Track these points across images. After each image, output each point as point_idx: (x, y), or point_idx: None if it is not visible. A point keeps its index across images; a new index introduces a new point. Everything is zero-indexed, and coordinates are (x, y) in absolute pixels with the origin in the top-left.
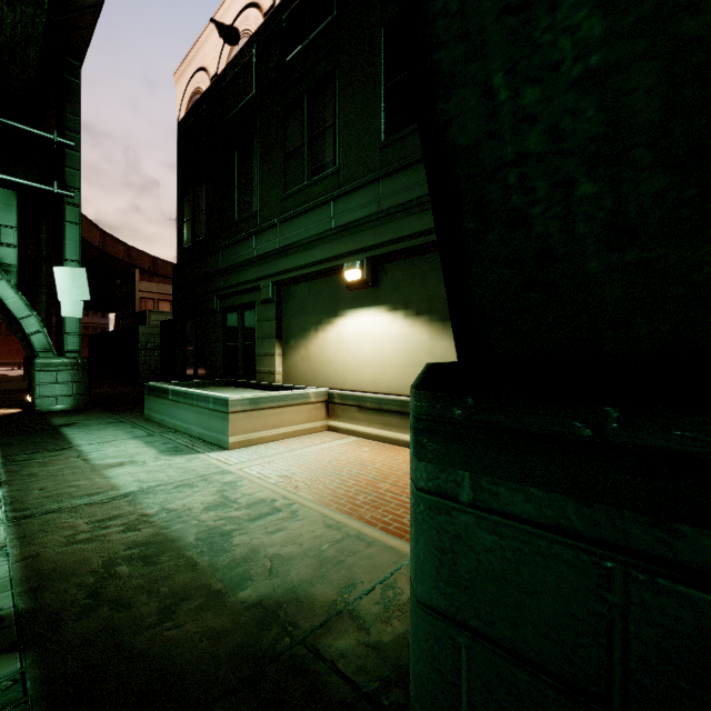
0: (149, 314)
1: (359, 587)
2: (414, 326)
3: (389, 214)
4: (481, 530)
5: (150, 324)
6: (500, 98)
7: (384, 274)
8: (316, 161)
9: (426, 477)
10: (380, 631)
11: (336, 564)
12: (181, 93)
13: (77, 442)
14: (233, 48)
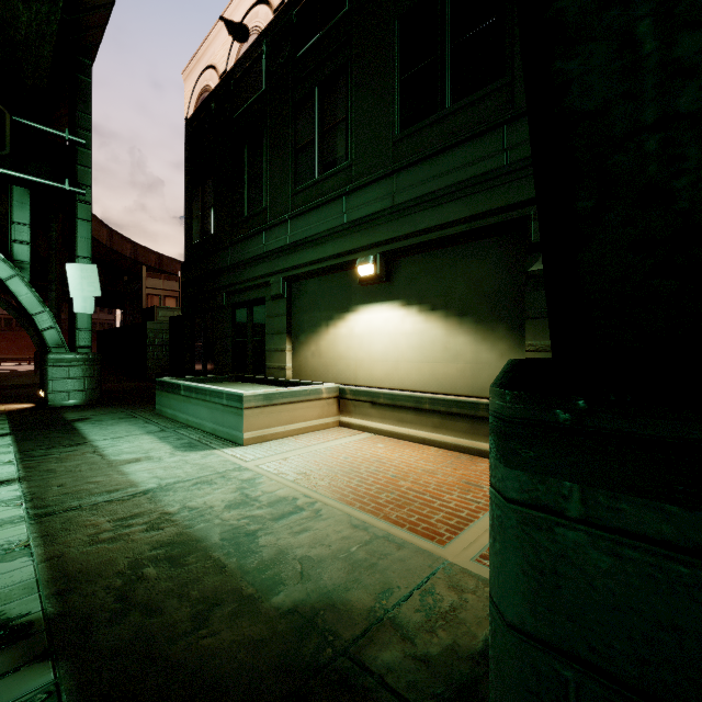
0: (157, 311)
1: (396, 592)
2: (429, 321)
3: (403, 209)
4: (597, 550)
5: (158, 320)
6: (644, 50)
7: (398, 269)
8: (327, 156)
9: (519, 487)
10: (426, 642)
11: (368, 568)
12: (190, 91)
13: (91, 437)
14: (243, 45)
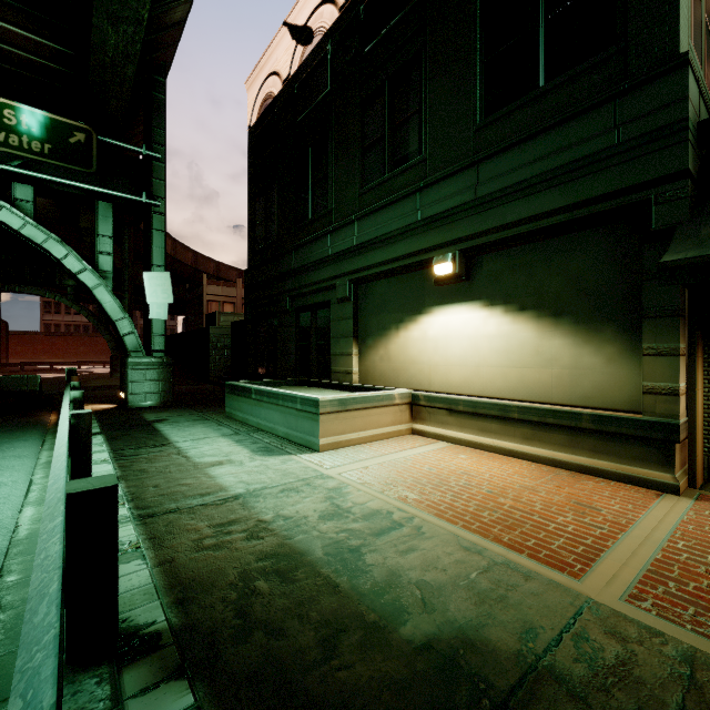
0: (219, 316)
1: (541, 634)
2: (517, 322)
3: (487, 201)
4: None
5: (220, 325)
6: None
7: (479, 267)
8: (398, 152)
9: None
10: (602, 704)
11: (497, 600)
12: (253, 100)
13: (173, 439)
14: (306, 48)
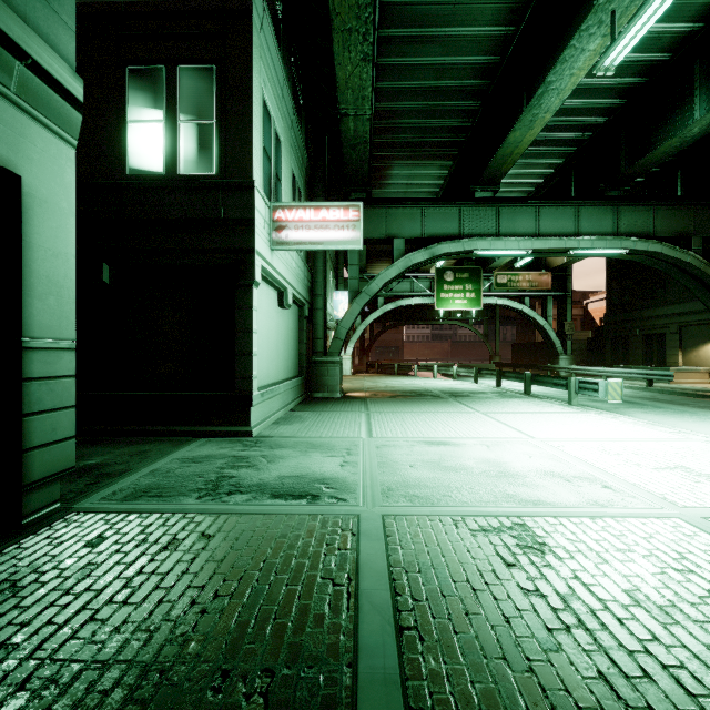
0: None
1: None
2: None
3: None
4: None
5: None
6: None
7: None
8: None
9: None
10: None
11: None
12: None
13: None
14: None
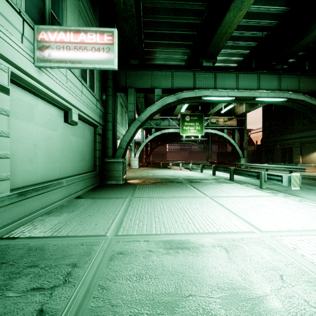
0: None
1: None
2: None
3: None
4: None
5: None
6: None
7: None
8: (312, 120)
9: None
10: None
11: None
12: None
13: None
14: None
